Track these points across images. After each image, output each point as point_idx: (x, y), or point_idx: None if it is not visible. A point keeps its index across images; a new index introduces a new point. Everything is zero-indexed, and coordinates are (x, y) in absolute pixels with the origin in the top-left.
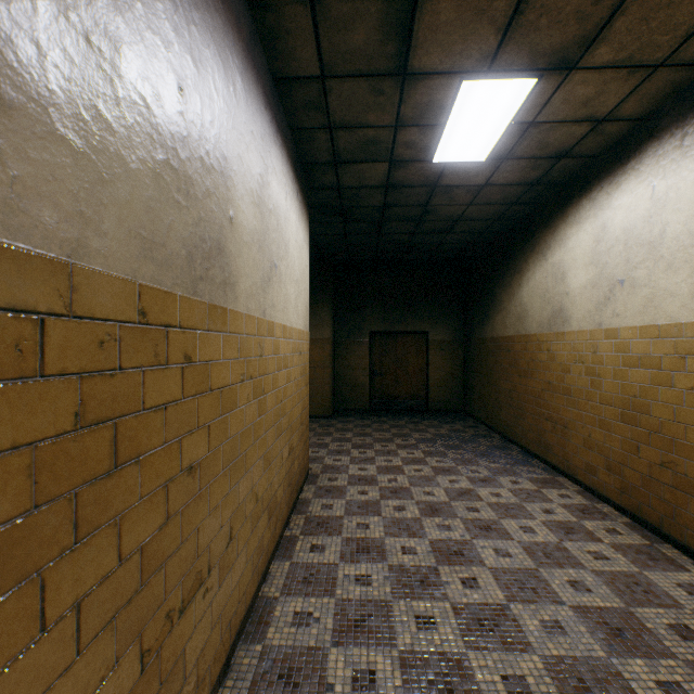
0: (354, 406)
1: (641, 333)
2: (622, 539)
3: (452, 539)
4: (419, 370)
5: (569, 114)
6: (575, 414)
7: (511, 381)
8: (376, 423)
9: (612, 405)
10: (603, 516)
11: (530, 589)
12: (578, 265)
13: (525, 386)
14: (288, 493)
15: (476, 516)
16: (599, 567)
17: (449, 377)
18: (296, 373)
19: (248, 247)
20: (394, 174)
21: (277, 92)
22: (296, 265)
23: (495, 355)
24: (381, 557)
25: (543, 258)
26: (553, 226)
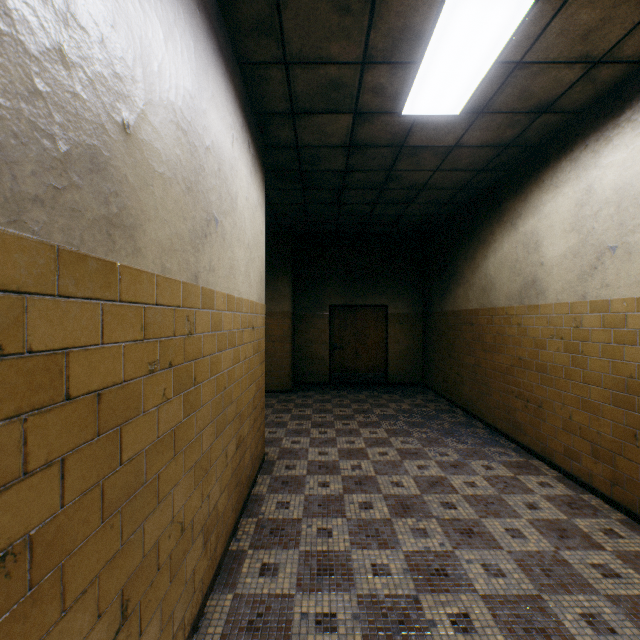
0: (313, 379)
1: (639, 305)
2: (626, 544)
3: (431, 550)
4: (378, 343)
5: (564, 51)
6: (552, 393)
7: (475, 355)
8: (336, 398)
9: (600, 385)
10: (594, 512)
11: (539, 631)
12: (556, 232)
13: (491, 361)
14: (236, 495)
15: (454, 515)
16: (612, 590)
17: (408, 351)
18: (247, 351)
19: (165, 182)
20: (358, 129)
21: (218, 4)
22: (247, 226)
23: (456, 328)
24: (347, 582)
25: (513, 227)
26: (525, 192)
